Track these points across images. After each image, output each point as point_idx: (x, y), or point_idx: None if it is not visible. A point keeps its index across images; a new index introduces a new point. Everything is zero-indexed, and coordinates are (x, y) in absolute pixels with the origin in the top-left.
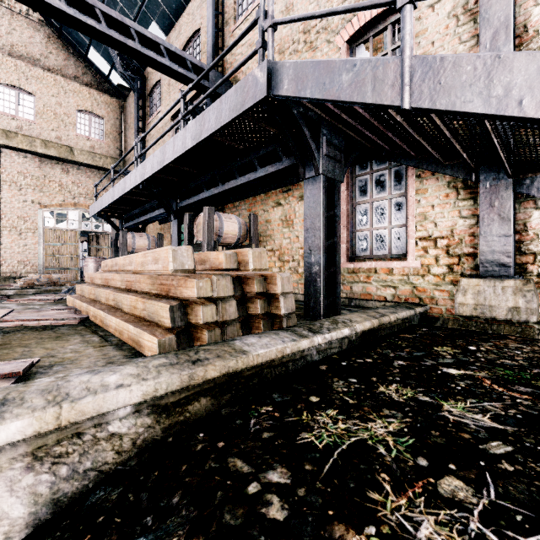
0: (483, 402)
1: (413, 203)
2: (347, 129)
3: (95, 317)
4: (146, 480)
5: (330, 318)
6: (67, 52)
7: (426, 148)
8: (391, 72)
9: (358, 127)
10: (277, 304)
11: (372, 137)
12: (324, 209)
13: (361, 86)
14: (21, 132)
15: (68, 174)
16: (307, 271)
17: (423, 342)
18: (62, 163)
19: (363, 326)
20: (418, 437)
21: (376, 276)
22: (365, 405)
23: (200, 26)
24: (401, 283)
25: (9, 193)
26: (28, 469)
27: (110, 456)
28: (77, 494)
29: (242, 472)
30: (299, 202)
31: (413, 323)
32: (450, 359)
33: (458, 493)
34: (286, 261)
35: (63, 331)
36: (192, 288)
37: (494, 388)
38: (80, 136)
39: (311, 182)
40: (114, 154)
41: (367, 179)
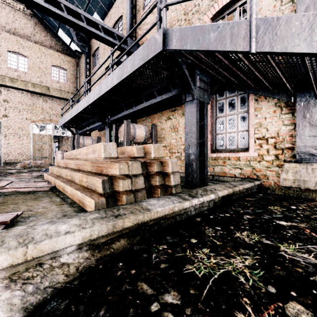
0: (307, 245)
1: (252, 117)
2: (211, 71)
3: (59, 186)
4: (83, 296)
5: (202, 188)
6: (46, 32)
7: (262, 81)
8: (242, 29)
9: (219, 69)
10: (168, 179)
11: (227, 76)
12: (197, 120)
13: (223, 40)
14: (20, 79)
15: (47, 102)
16: (187, 158)
17: (261, 203)
18: (43, 96)
19: (223, 193)
20: (266, 270)
21: (229, 161)
22: (228, 246)
23: (122, 14)
24: (245, 166)
25: (13, 114)
26: (6, 288)
27: (61, 278)
28: (39, 303)
29: (147, 294)
30: (182, 117)
31: (253, 191)
32: (280, 214)
33: (301, 315)
34: (173, 152)
35: (39, 194)
36: (116, 169)
37: (313, 235)
38: (53, 80)
39: (189, 104)
40: (73, 91)
41: (223, 102)
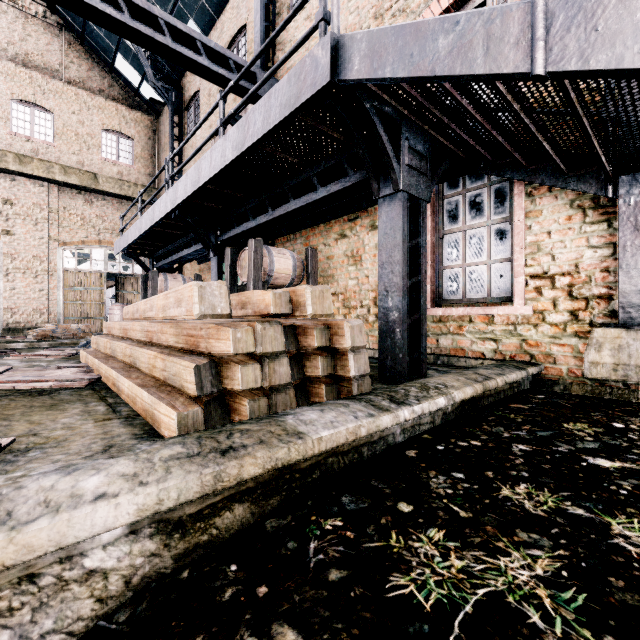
0: None
1: (521, 230)
2: (435, 132)
3: (107, 378)
4: None
5: (416, 382)
6: (91, 61)
7: (547, 150)
8: (514, 24)
9: (451, 127)
10: (344, 362)
11: (469, 141)
12: (405, 237)
13: (467, 51)
14: (37, 157)
15: (92, 205)
16: (382, 318)
17: (546, 415)
18: (84, 192)
19: (463, 394)
20: (590, 590)
21: (471, 326)
22: (487, 522)
23: (246, 21)
24: (504, 335)
25: (23, 229)
26: None
27: (87, 607)
28: None
29: None
30: (370, 232)
31: (522, 388)
32: (592, 442)
33: None
34: (352, 307)
35: (63, 396)
36: (227, 341)
37: None
38: (106, 160)
39: (388, 202)
40: (145, 182)
41: (458, 200)
